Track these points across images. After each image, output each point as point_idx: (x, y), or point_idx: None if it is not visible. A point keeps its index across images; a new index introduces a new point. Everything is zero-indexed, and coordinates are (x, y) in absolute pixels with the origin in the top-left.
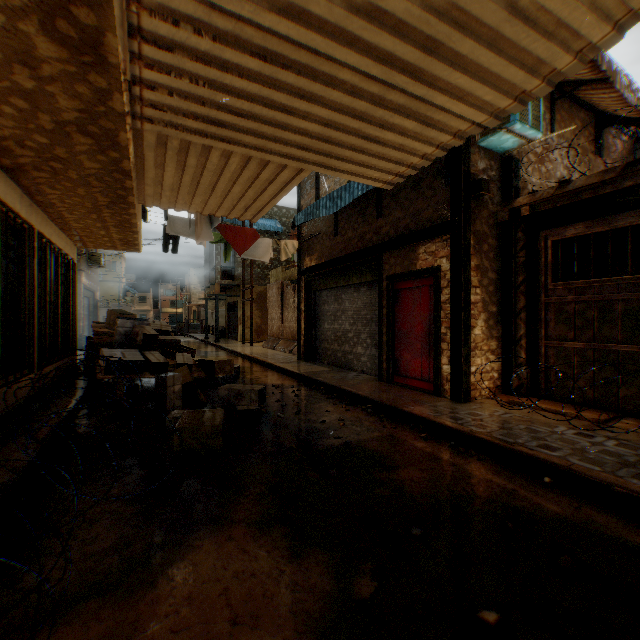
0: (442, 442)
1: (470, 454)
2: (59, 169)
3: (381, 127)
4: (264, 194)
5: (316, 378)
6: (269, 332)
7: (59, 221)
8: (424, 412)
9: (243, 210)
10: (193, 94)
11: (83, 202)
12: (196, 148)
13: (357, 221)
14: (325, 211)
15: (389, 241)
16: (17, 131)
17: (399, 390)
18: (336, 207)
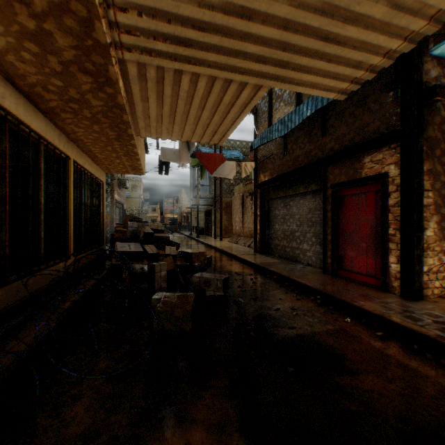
0: (401, 343)
1: (440, 363)
2: (76, 109)
3: (343, 22)
4: (227, 118)
5: (269, 268)
6: (233, 231)
7: (89, 154)
8: (375, 309)
9: (211, 135)
10: (159, 11)
11: (99, 137)
12: (169, 76)
13: (303, 141)
14: (277, 134)
15: (333, 154)
16: (39, 77)
17: (344, 283)
18: (287, 129)
